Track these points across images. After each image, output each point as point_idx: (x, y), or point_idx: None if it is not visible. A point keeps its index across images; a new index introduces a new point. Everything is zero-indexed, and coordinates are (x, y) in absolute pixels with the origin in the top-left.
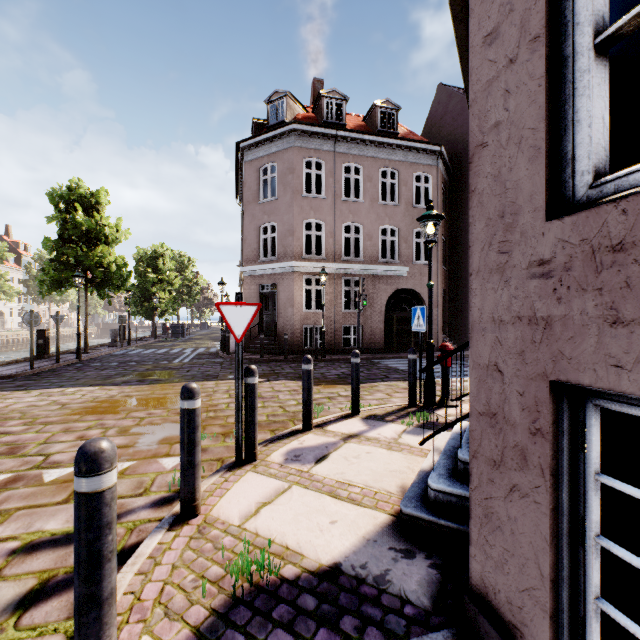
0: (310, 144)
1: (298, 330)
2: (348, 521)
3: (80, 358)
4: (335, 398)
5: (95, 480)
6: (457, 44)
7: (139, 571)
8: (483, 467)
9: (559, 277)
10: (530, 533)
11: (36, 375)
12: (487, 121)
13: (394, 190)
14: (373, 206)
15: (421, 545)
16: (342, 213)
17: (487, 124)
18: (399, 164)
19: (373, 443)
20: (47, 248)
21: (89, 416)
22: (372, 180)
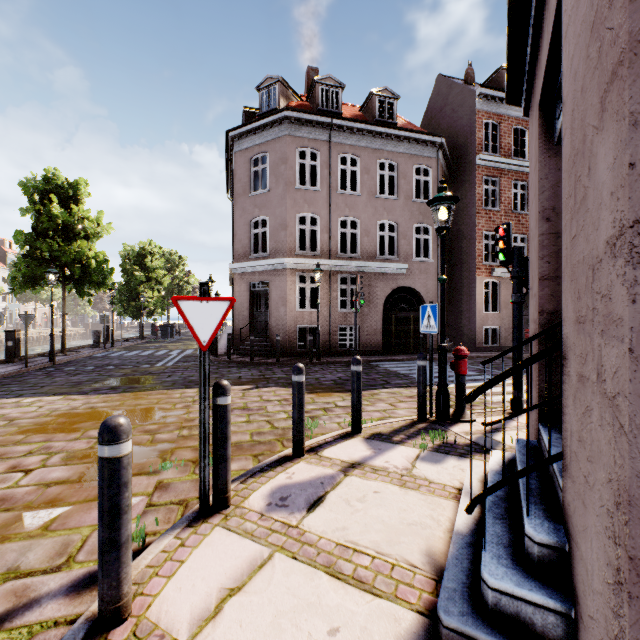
0: (304, 133)
1: (291, 331)
2: (356, 629)
3: (54, 361)
4: (331, 410)
5: None
6: None
7: None
8: None
9: None
10: None
11: None
12: None
13: (391, 185)
14: (371, 200)
15: None
16: (338, 207)
17: None
18: (398, 156)
19: (381, 476)
20: (19, 242)
21: (36, 436)
22: (369, 172)
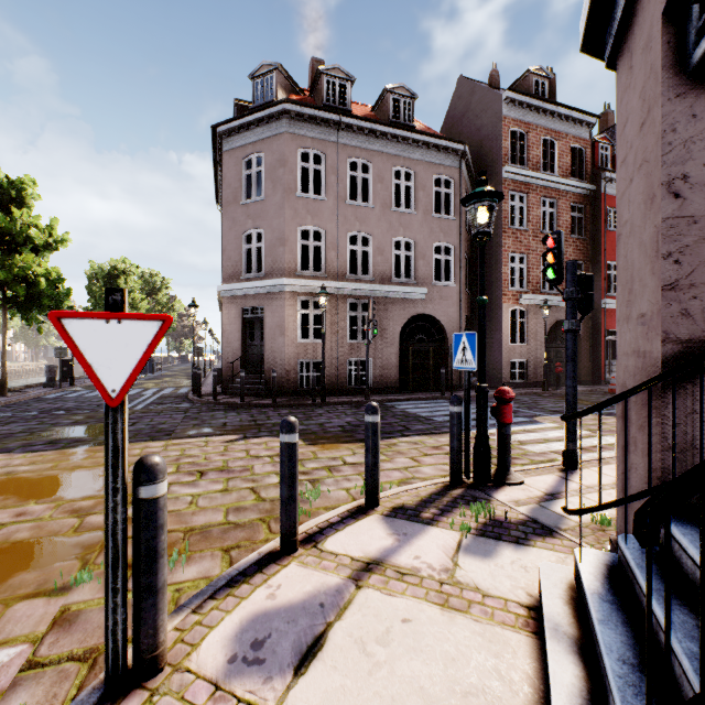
0: (307, 131)
1: (291, 365)
2: None
3: None
4: (338, 469)
5: None
6: None
7: None
8: None
9: None
10: None
11: None
12: None
13: (407, 200)
14: (385, 213)
15: None
16: (347, 220)
17: None
18: (416, 163)
19: (411, 587)
20: None
21: None
22: (383, 181)
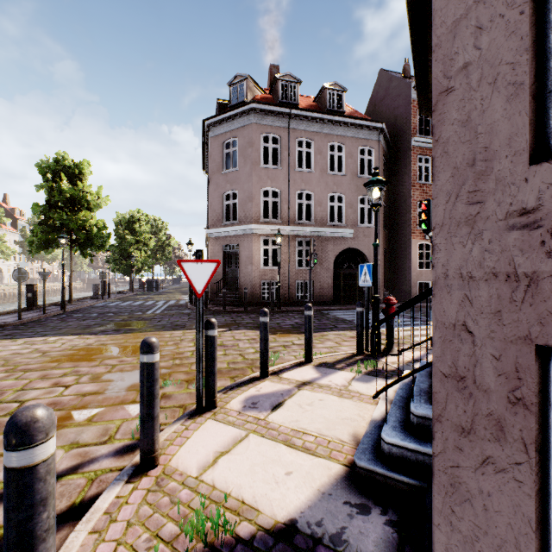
0: (267, 121)
1: (257, 285)
2: (303, 472)
3: (64, 309)
4: (289, 346)
5: (26, 454)
6: (407, 11)
7: (93, 529)
8: (448, 433)
9: (548, 227)
10: (509, 513)
11: (24, 325)
12: (453, 64)
13: (341, 162)
14: (323, 176)
15: (376, 499)
16: (295, 182)
17: (453, 67)
18: (345, 139)
19: (325, 390)
20: (36, 213)
21: (66, 363)
22: (322, 153)
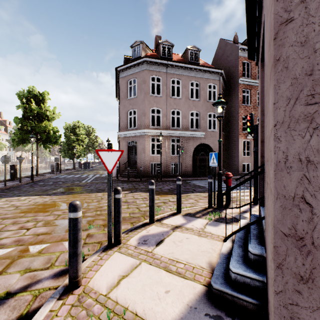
0: (154, 68)
1: (147, 165)
2: (177, 291)
3: (33, 180)
4: (167, 202)
5: None
6: None
7: None
8: (288, 278)
9: None
10: None
11: (7, 189)
12: (293, 0)
13: (197, 93)
14: (186, 101)
15: (226, 311)
16: (170, 104)
17: (293, 2)
18: (200, 79)
19: (190, 231)
20: (16, 122)
21: (29, 214)
22: (186, 87)
